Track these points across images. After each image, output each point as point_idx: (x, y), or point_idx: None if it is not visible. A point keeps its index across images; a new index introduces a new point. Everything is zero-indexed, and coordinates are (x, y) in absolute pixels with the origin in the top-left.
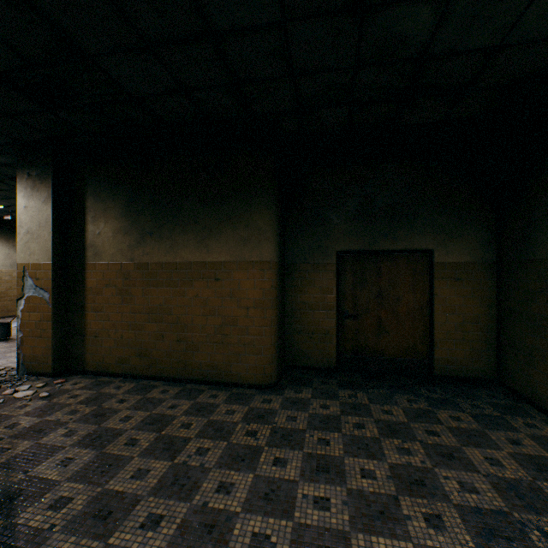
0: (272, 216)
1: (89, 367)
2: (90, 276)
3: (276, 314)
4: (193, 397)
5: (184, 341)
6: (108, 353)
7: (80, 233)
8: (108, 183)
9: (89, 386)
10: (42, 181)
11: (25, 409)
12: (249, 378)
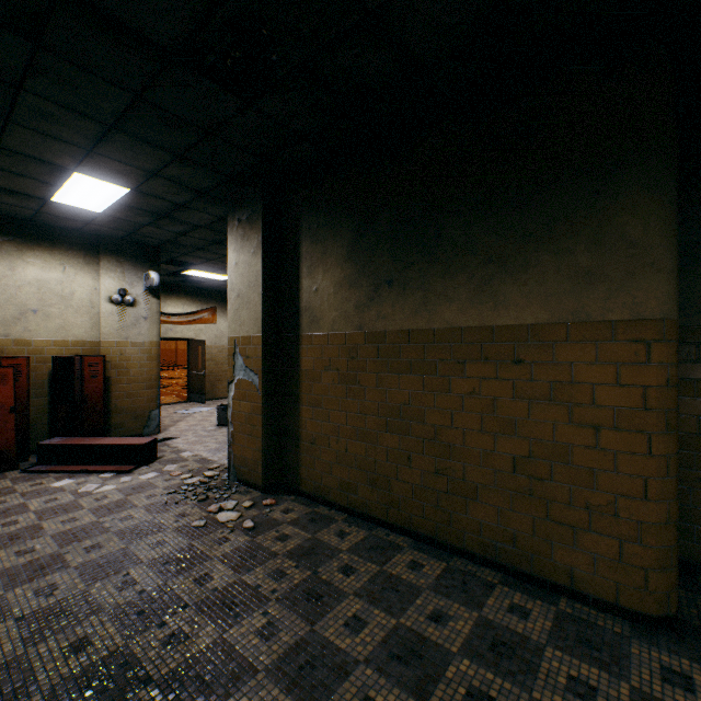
0: (667, 209)
1: (303, 486)
2: (304, 354)
3: (675, 448)
4: (472, 600)
5: (447, 474)
6: (327, 470)
7: (293, 292)
8: (327, 213)
9: (302, 521)
10: (251, 226)
11: (223, 547)
12: (600, 585)
